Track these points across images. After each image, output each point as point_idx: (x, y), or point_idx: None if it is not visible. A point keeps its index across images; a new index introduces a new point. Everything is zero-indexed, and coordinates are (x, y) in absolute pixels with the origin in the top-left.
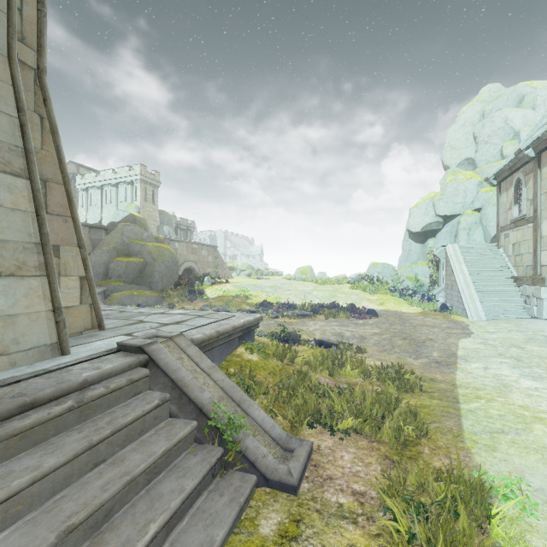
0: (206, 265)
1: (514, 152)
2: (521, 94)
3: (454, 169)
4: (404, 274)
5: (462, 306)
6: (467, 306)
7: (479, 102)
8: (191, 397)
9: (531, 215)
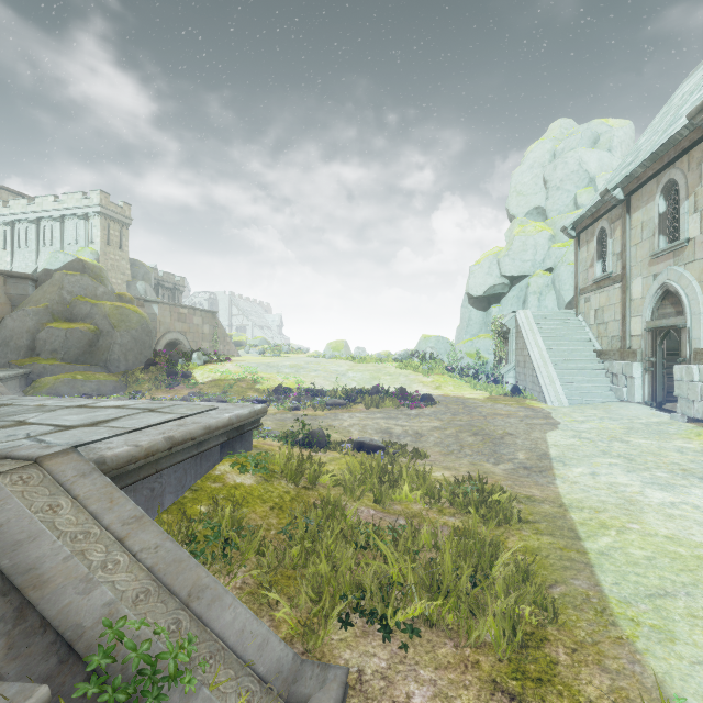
0: (200, 338)
1: (595, 197)
2: (597, 133)
3: (522, 219)
4: (463, 350)
5: (539, 388)
6: (545, 388)
7: (549, 140)
8: (45, 613)
9: (618, 273)
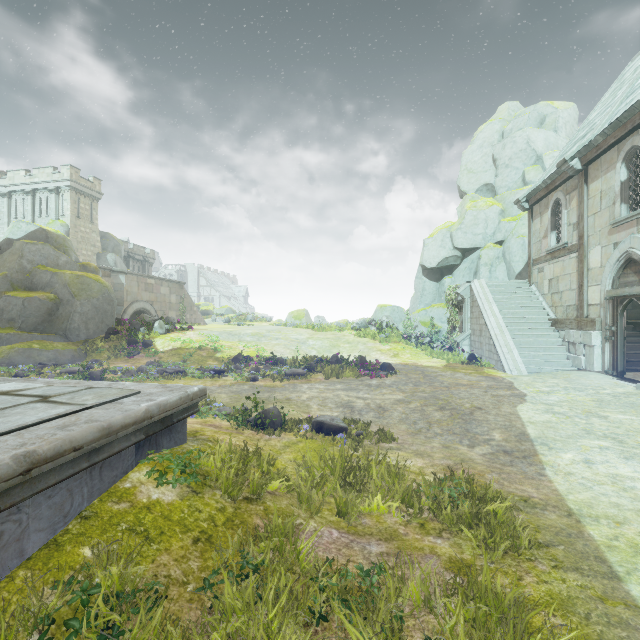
0: (167, 307)
1: (547, 170)
2: (543, 114)
3: (473, 195)
4: (418, 319)
5: (497, 356)
6: (503, 356)
7: (498, 121)
8: None
9: (574, 243)
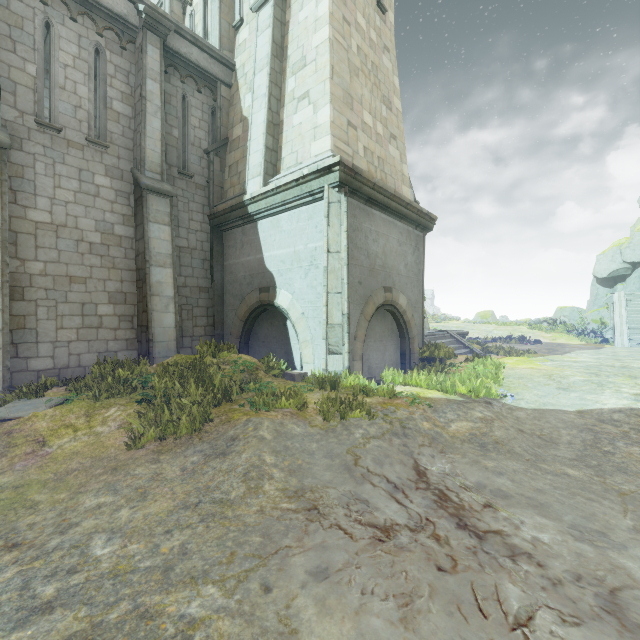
0: None
1: None
2: None
3: None
4: (590, 317)
5: (614, 338)
6: (616, 338)
7: None
8: (460, 341)
9: None
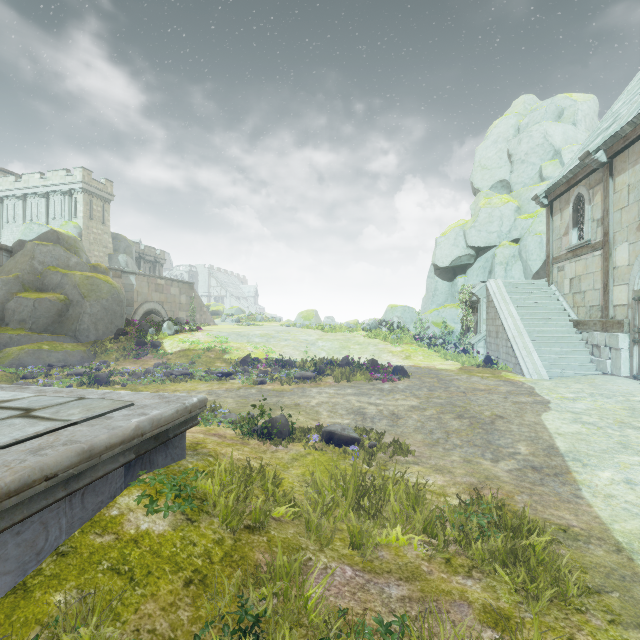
0: (177, 307)
1: (568, 164)
2: (561, 107)
3: (487, 192)
4: (430, 319)
5: (515, 359)
6: (521, 360)
7: (513, 115)
8: None
9: (598, 240)
